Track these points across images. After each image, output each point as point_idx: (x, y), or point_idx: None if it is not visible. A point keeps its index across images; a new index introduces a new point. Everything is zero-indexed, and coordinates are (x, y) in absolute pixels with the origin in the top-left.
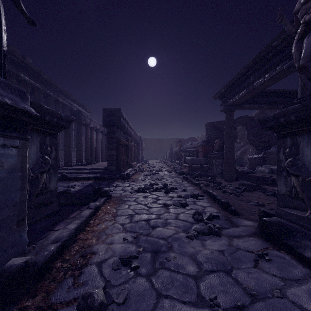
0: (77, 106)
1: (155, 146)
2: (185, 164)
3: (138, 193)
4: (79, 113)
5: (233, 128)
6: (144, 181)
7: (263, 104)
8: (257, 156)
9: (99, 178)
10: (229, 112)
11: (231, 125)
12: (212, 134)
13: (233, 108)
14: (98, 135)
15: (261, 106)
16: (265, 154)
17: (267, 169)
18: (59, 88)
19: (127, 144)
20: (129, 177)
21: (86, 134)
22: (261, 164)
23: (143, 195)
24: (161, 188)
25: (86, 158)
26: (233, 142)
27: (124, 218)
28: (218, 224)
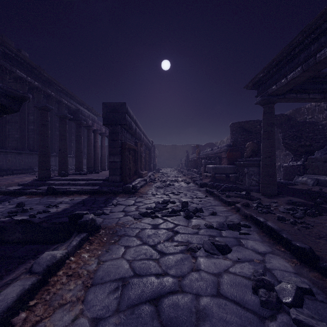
0: (83, 108)
1: (169, 153)
2: (206, 173)
3: (144, 218)
4: (78, 112)
5: (274, 126)
6: (155, 196)
7: (315, 93)
8: (296, 164)
9: (96, 192)
10: (269, 105)
11: (271, 121)
12: (239, 137)
13: (274, 98)
14: (104, 140)
15: (313, 96)
16: (305, 161)
17: (311, 180)
18: (62, 87)
19: (135, 149)
20: (136, 190)
21: (88, 138)
22: (300, 173)
23: (151, 223)
24: (179, 210)
25: (88, 166)
26: (275, 144)
27: (105, 293)
28: (325, 322)
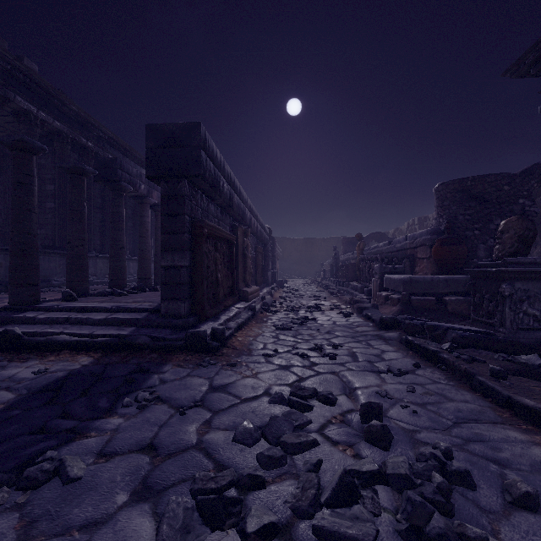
0: None
1: (301, 253)
2: (385, 293)
3: (211, 536)
4: (114, 164)
5: None
6: (270, 363)
7: None
8: None
9: (118, 346)
10: None
11: None
12: (460, 213)
13: None
14: None
15: None
16: None
17: None
18: (107, 134)
19: (231, 240)
20: (224, 340)
21: (141, 220)
22: None
23: None
24: (366, 473)
25: (140, 276)
26: None
27: None
28: None
